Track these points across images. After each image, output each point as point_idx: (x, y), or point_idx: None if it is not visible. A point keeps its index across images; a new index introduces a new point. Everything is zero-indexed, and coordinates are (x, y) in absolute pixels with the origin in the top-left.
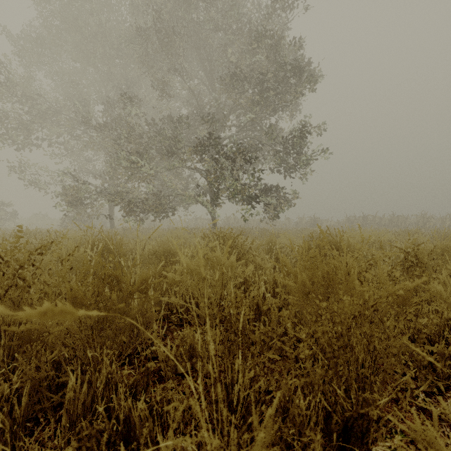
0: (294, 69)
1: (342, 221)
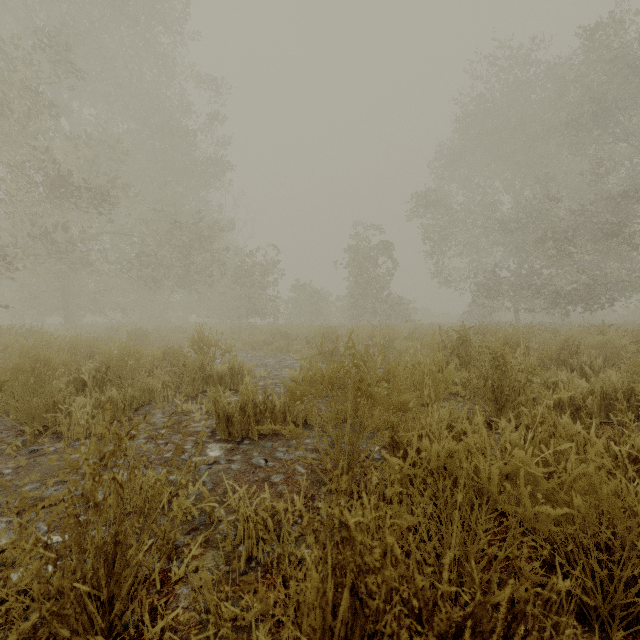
0: None
1: None
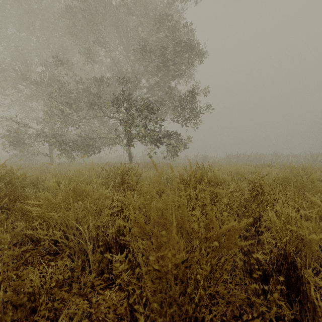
0: (187, 46)
1: (224, 158)
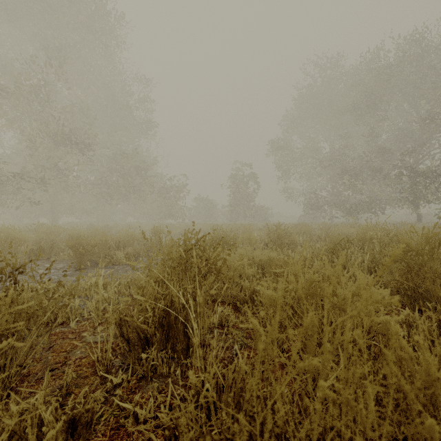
0: None
1: None
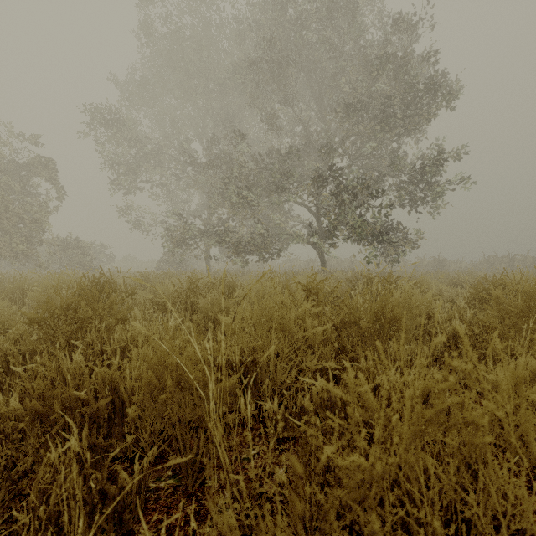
0: (429, 88)
1: (478, 262)
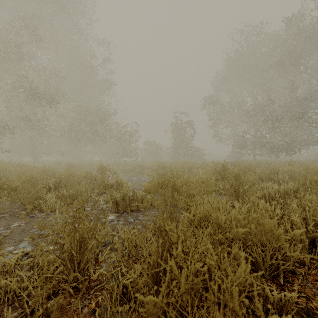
0: None
1: None
